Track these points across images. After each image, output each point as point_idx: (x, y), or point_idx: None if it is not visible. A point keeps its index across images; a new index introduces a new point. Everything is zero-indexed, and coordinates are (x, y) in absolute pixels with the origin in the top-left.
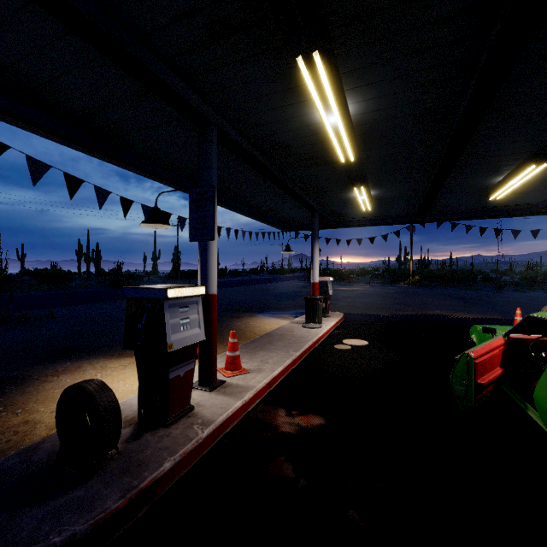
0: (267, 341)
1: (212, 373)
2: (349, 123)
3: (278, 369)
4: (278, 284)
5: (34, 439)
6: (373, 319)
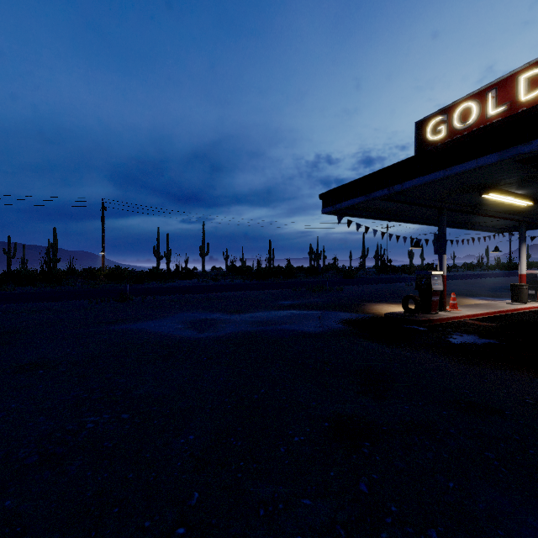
0: (474, 306)
1: (444, 306)
2: (521, 194)
3: (478, 312)
4: (497, 279)
5: None
6: None
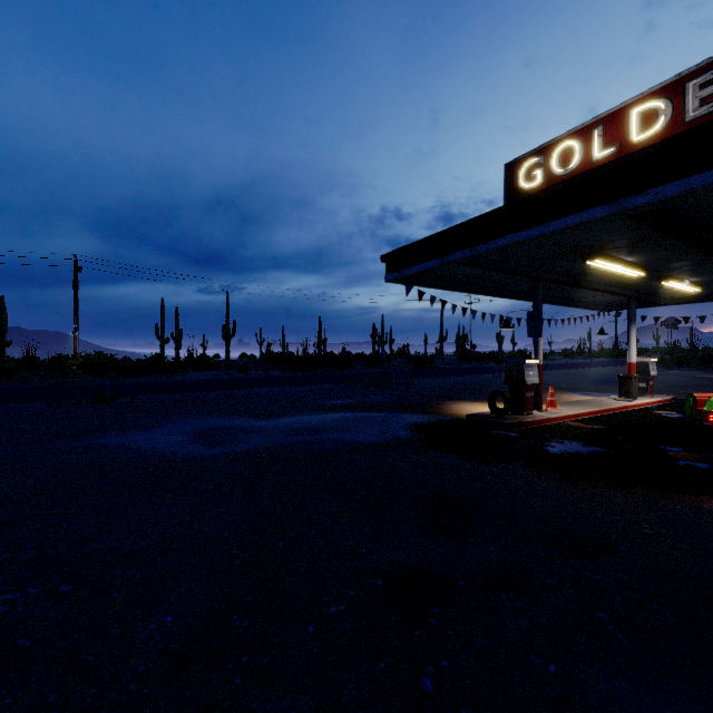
0: (576, 403)
1: (540, 404)
2: (632, 262)
3: (581, 411)
4: (602, 369)
5: None
6: None
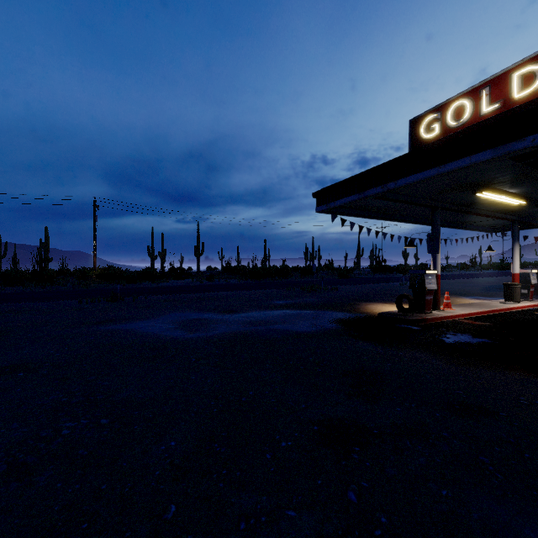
0: (467, 305)
1: (438, 305)
2: (514, 193)
3: (472, 311)
4: (490, 278)
5: None
6: None
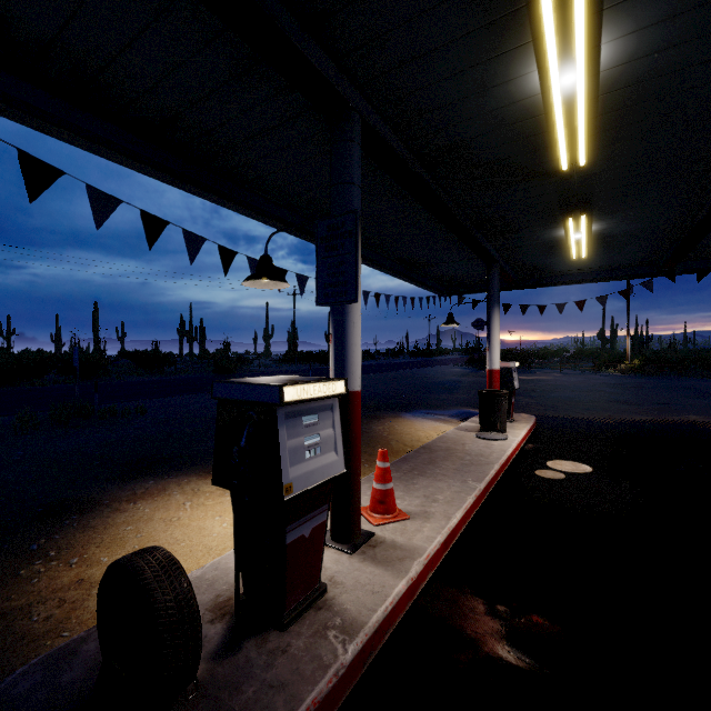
0: (426, 460)
1: (352, 521)
2: (592, 89)
3: (456, 515)
4: (425, 370)
5: (83, 619)
6: (583, 426)
